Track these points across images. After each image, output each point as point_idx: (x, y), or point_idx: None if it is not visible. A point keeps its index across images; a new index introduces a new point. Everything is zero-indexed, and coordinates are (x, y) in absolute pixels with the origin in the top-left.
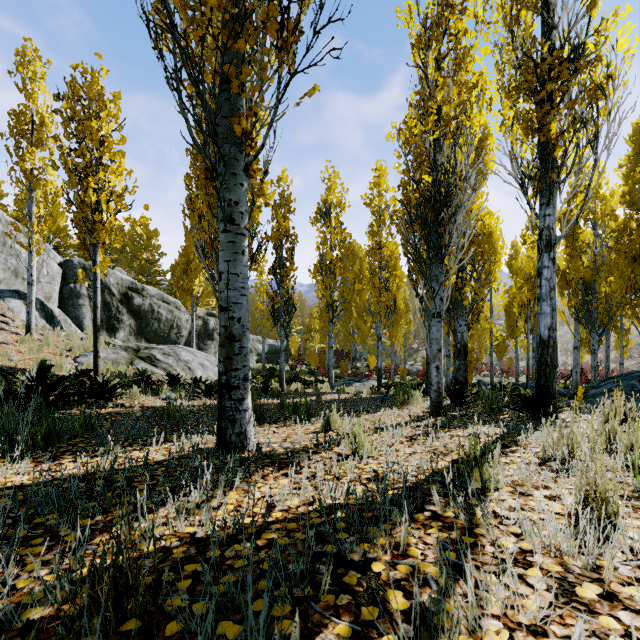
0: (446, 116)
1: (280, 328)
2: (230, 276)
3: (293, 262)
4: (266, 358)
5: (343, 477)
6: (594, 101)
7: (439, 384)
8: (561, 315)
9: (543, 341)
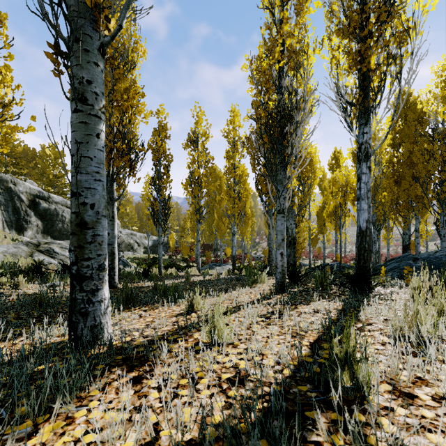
0: (290, 48)
1: (159, 226)
2: (82, 159)
3: (169, 175)
4: (151, 250)
5: (200, 379)
6: (401, 43)
7: (283, 267)
8: (353, 218)
9: (362, 231)
